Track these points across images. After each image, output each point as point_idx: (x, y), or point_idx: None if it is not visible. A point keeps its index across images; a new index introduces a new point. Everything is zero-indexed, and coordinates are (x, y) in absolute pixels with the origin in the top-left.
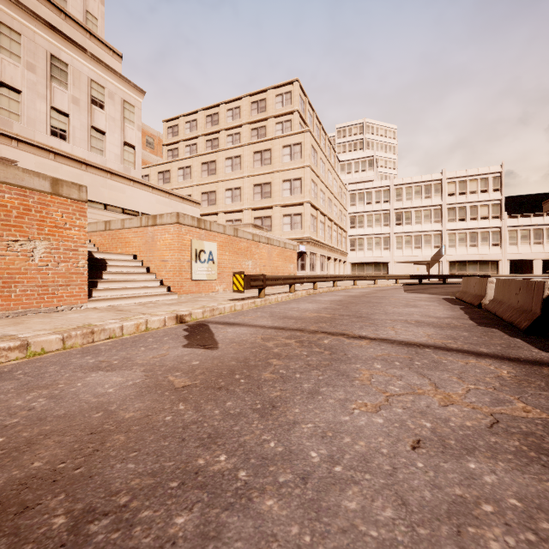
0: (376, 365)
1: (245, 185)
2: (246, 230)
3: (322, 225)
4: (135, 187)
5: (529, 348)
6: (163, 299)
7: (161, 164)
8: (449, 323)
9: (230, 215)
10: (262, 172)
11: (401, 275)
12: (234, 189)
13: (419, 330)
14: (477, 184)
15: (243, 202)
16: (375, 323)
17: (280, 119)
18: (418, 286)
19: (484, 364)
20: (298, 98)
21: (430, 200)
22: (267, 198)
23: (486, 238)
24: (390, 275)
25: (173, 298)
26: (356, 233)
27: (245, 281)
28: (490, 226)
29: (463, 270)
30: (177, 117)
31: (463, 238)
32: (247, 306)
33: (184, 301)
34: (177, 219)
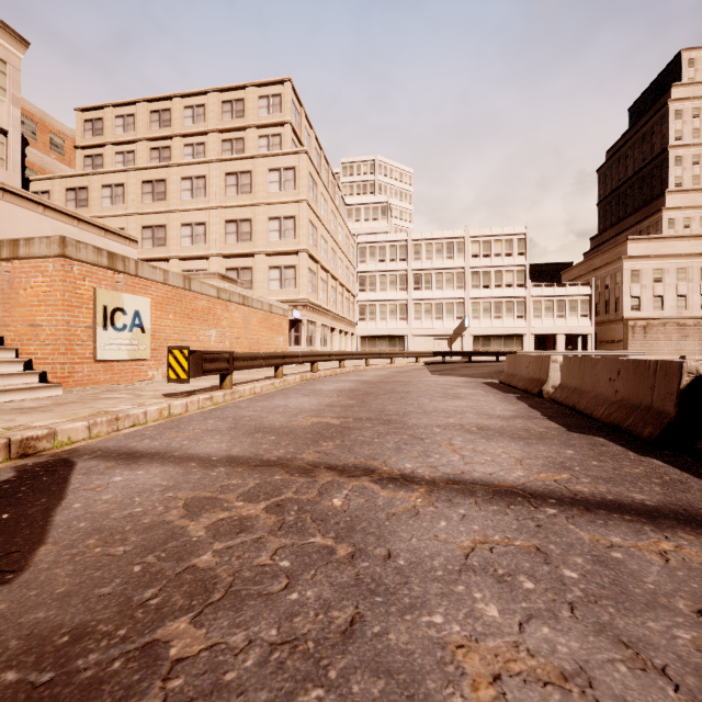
0: (484, 608)
1: (213, 220)
2: (209, 282)
3: (324, 284)
4: (6, 201)
5: (700, 484)
6: (25, 398)
7: (72, 176)
8: (527, 429)
9: (189, 263)
10: (238, 204)
11: (423, 352)
12: (195, 224)
13: (497, 449)
14: (502, 245)
15: (209, 244)
16: (418, 436)
17: (264, 131)
18: (443, 366)
19: (696, 554)
20: (291, 105)
21: (452, 261)
22: (245, 241)
23: (511, 308)
24: (410, 352)
25: (51, 394)
26: (367, 298)
27: (193, 363)
28: (515, 296)
29: (488, 346)
30: (100, 107)
31: (488, 308)
32: (196, 406)
33: (67, 401)
34: (60, 248)
